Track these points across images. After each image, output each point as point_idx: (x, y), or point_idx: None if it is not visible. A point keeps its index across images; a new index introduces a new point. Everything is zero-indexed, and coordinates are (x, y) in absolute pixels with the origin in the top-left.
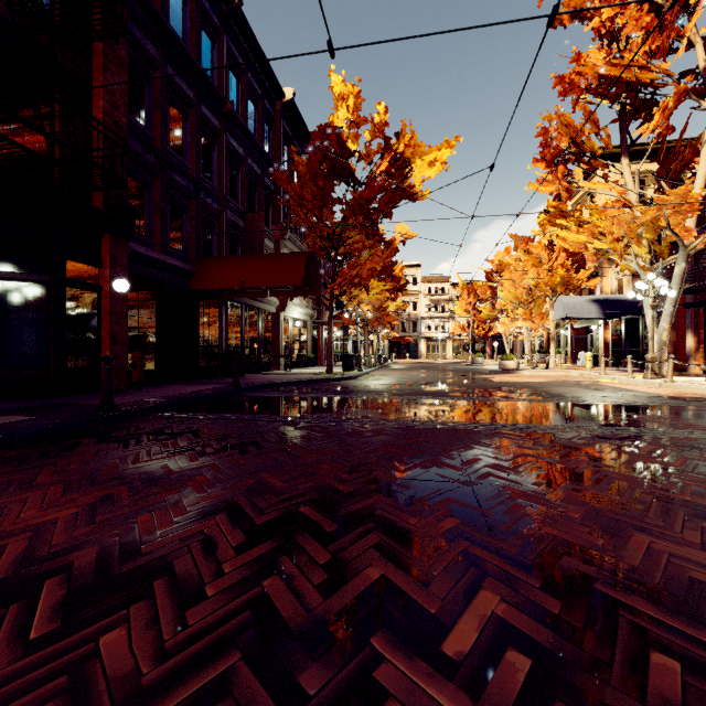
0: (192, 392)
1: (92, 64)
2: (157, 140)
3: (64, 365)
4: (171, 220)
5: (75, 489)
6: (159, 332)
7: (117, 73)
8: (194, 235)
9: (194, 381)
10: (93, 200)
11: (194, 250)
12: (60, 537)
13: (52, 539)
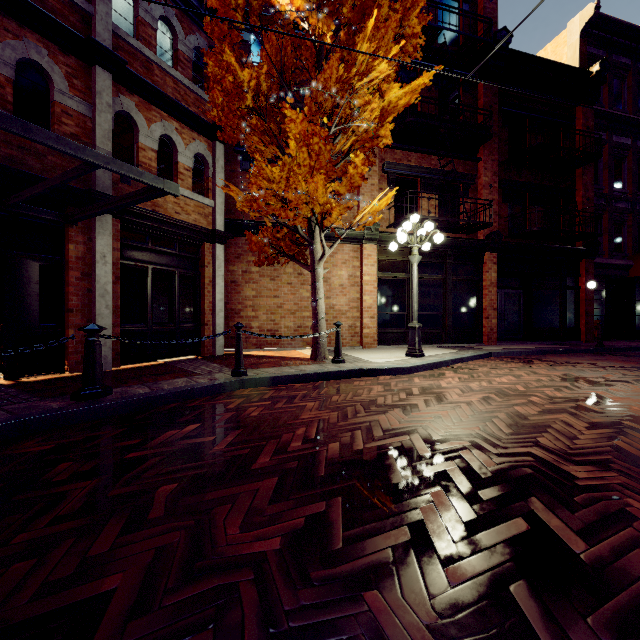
0: (639, 344)
1: (574, 175)
2: (604, 189)
3: (565, 326)
4: (613, 234)
5: (625, 361)
6: (606, 308)
7: (587, 172)
8: (631, 238)
9: (631, 340)
10: (575, 243)
11: (631, 249)
12: (636, 365)
13: (635, 365)
